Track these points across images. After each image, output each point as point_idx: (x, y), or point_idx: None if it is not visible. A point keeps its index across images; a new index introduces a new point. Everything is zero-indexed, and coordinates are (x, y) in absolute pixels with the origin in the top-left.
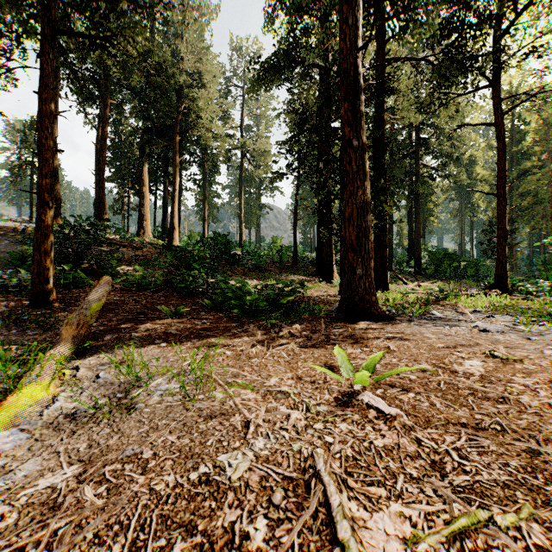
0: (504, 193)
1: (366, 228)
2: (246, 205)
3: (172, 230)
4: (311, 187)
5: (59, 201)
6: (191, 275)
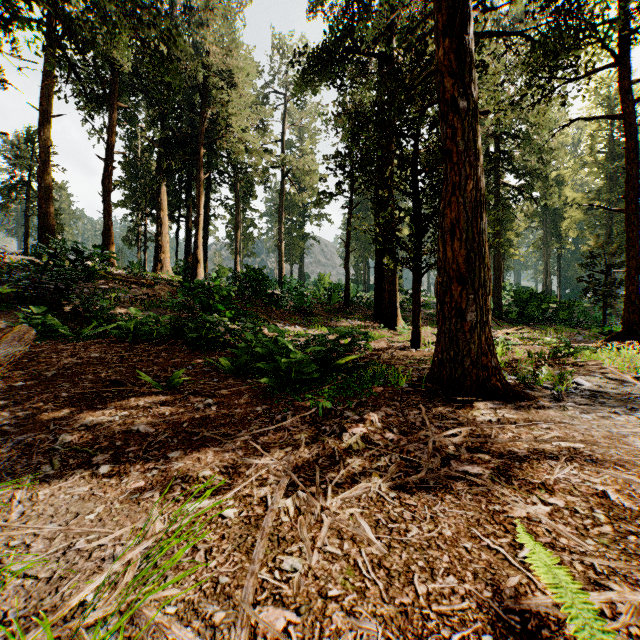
0: (635, 209)
1: (480, 244)
2: (287, 236)
3: (195, 264)
4: (373, 202)
5: (53, 227)
6: (206, 321)
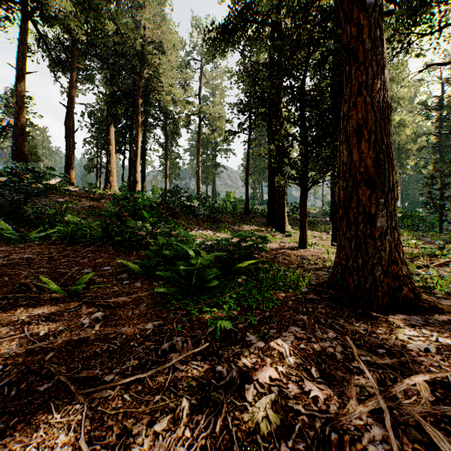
0: None
1: (388, 146)
2: (203, 165)
3: (134, 184)
4: (268, 131)
5: (27, 156)
6: (129, 226)
